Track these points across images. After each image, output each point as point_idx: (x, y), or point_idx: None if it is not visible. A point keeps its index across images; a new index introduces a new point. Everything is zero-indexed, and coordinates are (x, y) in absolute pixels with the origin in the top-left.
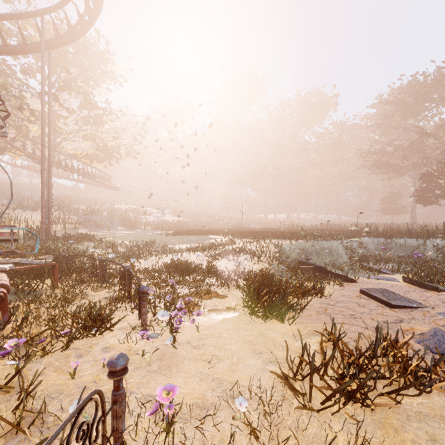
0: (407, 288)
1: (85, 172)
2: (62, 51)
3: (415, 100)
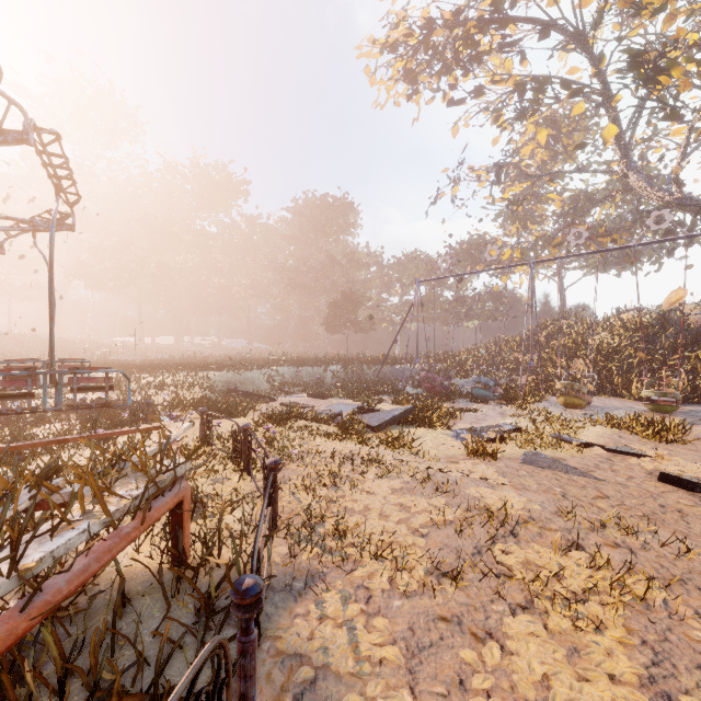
0: (309, 400)
1: None
2: None
3: (326, 221)
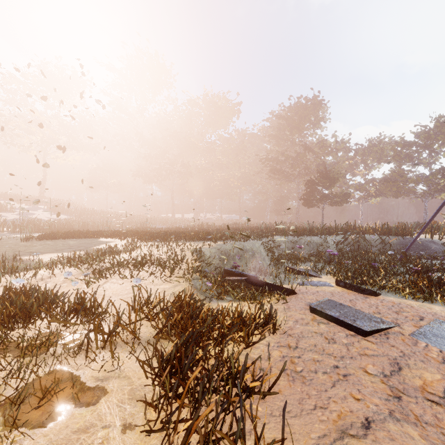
0: (347, 294)
1: None
2: None
3: (300, 119)
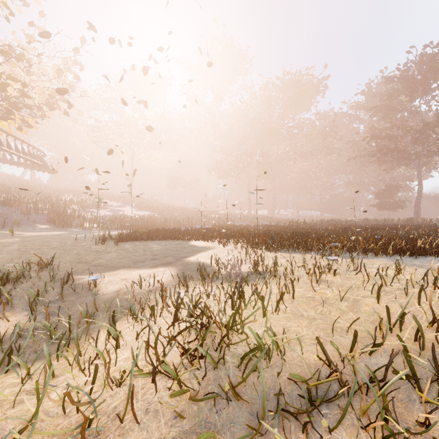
0: None
1: None
2: None
3: (425, 77)
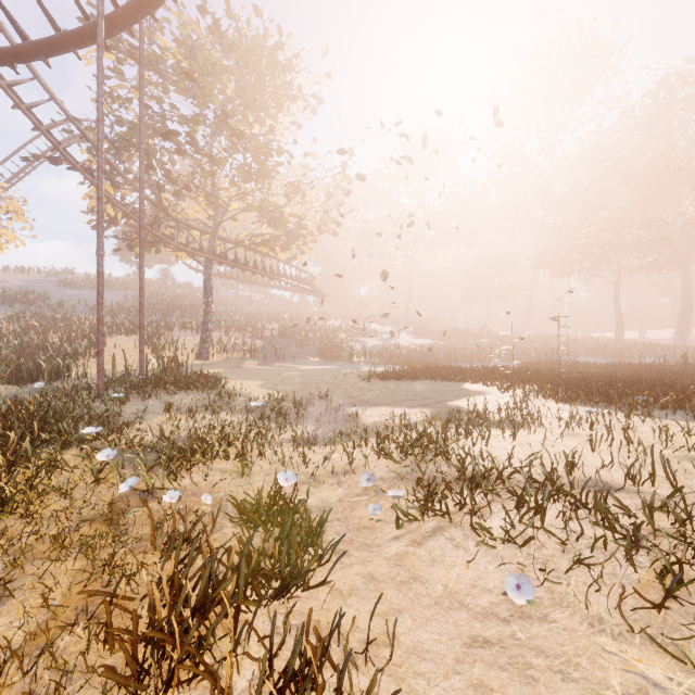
0: None
1: (266, 269)
2: (203, 60)
3: None
